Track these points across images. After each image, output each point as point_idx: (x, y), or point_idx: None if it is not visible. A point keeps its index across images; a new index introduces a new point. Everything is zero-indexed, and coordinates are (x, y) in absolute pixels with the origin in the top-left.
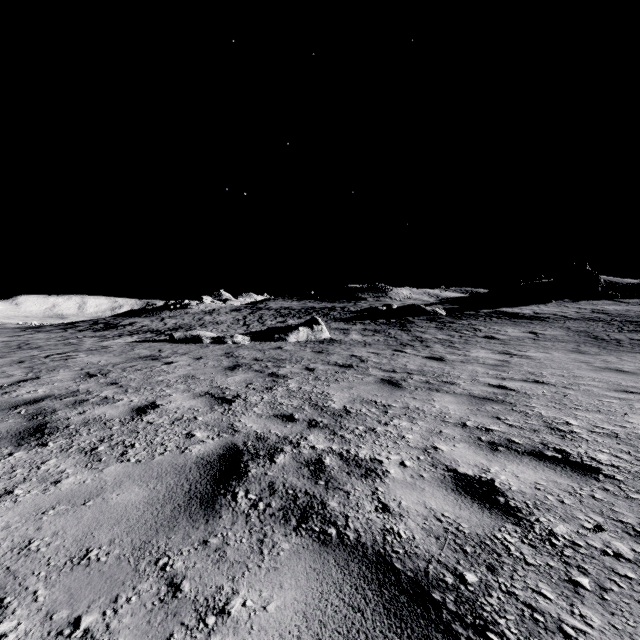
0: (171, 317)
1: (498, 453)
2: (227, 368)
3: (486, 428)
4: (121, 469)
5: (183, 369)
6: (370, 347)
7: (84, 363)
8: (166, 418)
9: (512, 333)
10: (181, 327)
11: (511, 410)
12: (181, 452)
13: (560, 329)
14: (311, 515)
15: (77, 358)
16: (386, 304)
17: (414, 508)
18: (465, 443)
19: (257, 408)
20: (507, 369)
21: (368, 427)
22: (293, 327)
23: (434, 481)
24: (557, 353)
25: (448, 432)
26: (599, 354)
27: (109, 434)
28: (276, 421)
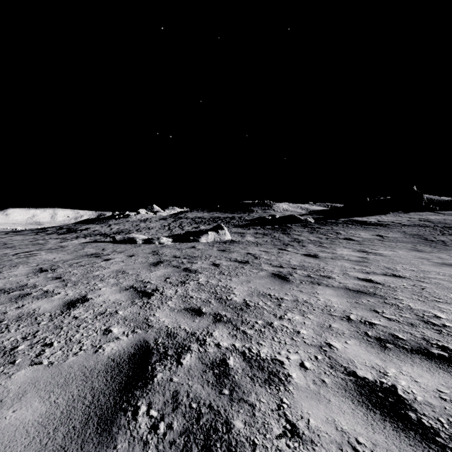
0: (116, 224)
1: (388, 351)
2: (151, 264)
3: (369, 322)
4: (30, 374)
5: (117, 265)
6: (261, 246)
7: (41, 260)
8: (91, 312)
9: (364, 236)
10: (122, 231)
11: (384, 303)
12: (94, 352)
13: (399, 233)
14: (215, 443)
15: (38, 256)
16: (271, 215)
17: (324, 430)
18: (355, 339)
19: (171, 301)
20: (368, 264)
21: (266, 321)
22: (204, 231)
23: (337, 389)
24: (401, 251)
25: (337, 327)
26: (433, 252)
27: (35, 330)
28: (186, 315)
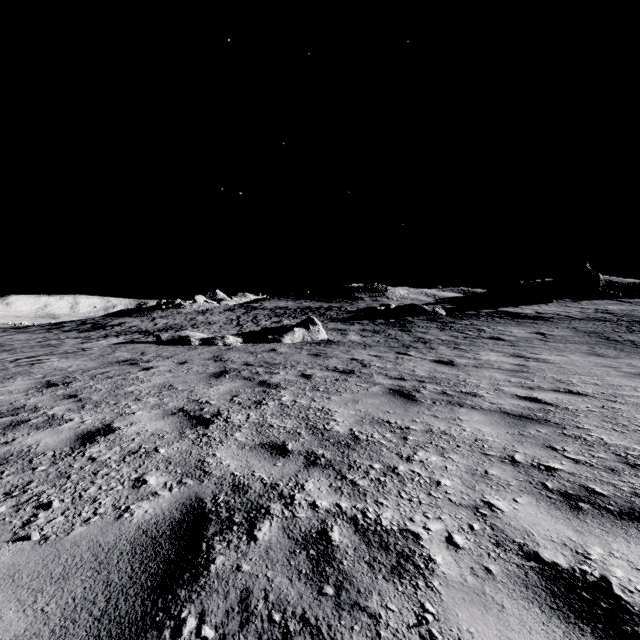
0: (162, 317)
1: (584, 516)
2: (212, 375)
3: (545, 466)
4: (8, 558)
5: (161, 376)
6: (371, 349)
7: (51, 369)
8: (117, 450)
9: (518, 334)
10: (171, 327)
11: (563, 435)
12: (117, 517)
13: (567, 329)
14: None
15: (46, 363)
16: (384, 304)
17: None
18: (528, 495)
19: (240, 433)
20: (529, 376)
21: (386, 465)
22: (288, 327)
23: (513, 584)
24: (574, 356)
25: (497, 474)
26: (620, 357)
27: (26, 481)
28: (263, 455)
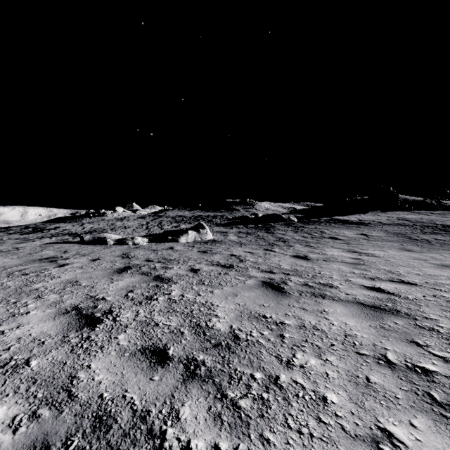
0: (90, 223)
1: None
2: (116, 270)
3: (420, 368)
4: None
5: (71, 272)
6: (245, 247)
7: None
8: None
9: (349, 235)
10: (95, 230)
11: (418, 327)
12: None
13: (382, 232)
14: None
15: None
16: (254, 213)
17: None
18: (422, 414)
19: (124, 335)
20: (367, 268)
21: (268, 374)
22: (184, 230)
23: None
24: (391, 251)
25: (379, 381)
26: (423, 252)
27: None
28: (141, 365)
